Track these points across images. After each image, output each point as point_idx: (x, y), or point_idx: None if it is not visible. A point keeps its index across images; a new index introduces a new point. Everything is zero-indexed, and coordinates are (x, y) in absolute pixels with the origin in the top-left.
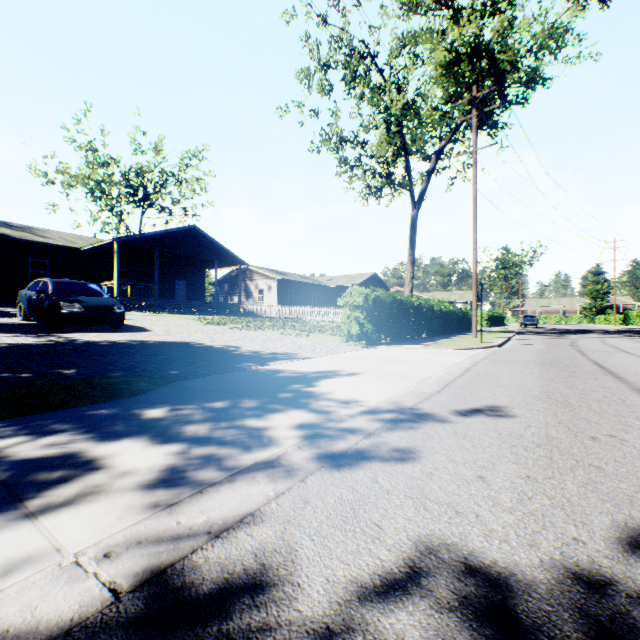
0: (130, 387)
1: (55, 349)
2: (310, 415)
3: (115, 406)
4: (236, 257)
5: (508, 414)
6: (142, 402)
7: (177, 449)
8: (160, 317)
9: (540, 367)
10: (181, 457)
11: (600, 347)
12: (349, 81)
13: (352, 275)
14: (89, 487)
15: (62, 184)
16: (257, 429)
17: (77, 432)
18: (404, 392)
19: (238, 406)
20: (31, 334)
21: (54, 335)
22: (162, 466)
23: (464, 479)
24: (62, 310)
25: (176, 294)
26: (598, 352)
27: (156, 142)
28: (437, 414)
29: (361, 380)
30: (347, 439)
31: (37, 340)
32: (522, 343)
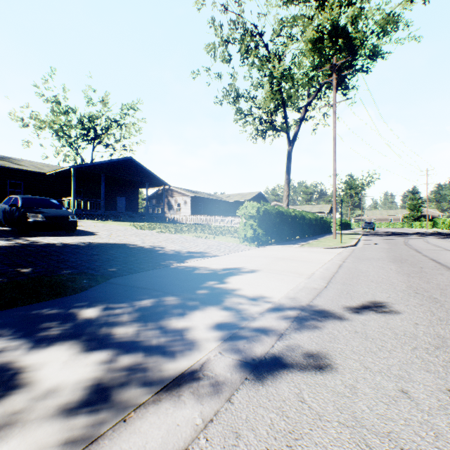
0: (74, 284)
1: (19, 250)
2: (225, 313)
3: (57, 305)
4: (161, 180)
5: (392, 310)
6: (81, 300)
7: (105, 357)
8: (105, 224)
9: (394, 263)
10: (108, 368)
11: (427, 246)
12: (243, 53)
13: (244, 193)
14: (5, 415)
15: (34, 127)
16: (180, 330)
17: (14, 337)
18: (298, 288)
19: (163, 304)
20: (3, 238)
21: (21, 238)
22: (87, 381)
23: (389, 395)
24: (28, 219)
25: (117, 207)
26: (429, 250)
27: (103, 97)
28: (333, 311)
29: (261, 277)
30: (262, 341)
31: (6, 243)
32: (370, 243)
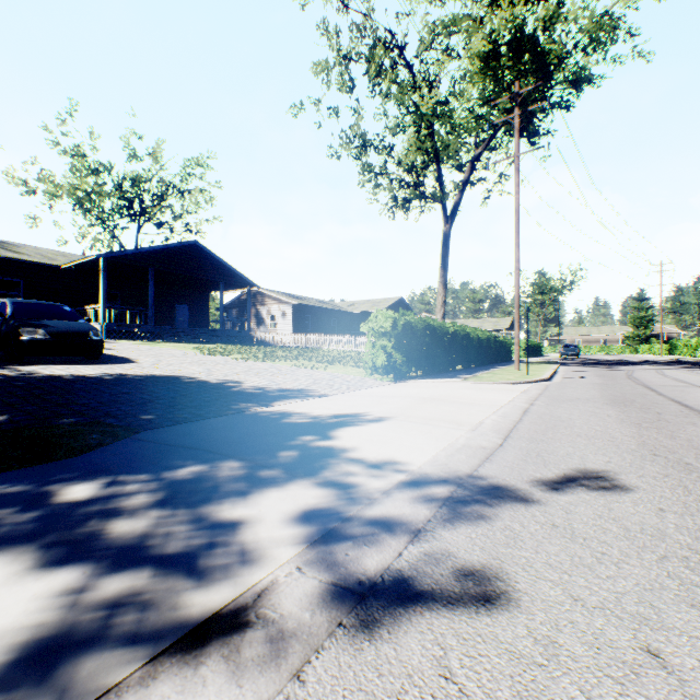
0: (71, 442)
1: None
2: (322, 492)
3: (26, 477)
4: (244, 278)
5: (616, 486)
6: (73, 469)
7: (75, 579)
8: (153, 346)
9: (613, 407)
10: (72, 602)
11: (664, 380)
12: (373, 76)
13: (376, 300)
14: None
15: (45, 194)
16: (234, 524)
17: None
18: (455, 447)
19: (214, 476)
20: None
21: (7, 368)
22: (21, 633)
23: (624, 661)
24: (21, 337)
25: (176, 320)
26: (667, 387)
27: (154, 147)
28: (513, 487)
29: (394, 428)
30: (382, 545)
31: None
32: (572, 376)
